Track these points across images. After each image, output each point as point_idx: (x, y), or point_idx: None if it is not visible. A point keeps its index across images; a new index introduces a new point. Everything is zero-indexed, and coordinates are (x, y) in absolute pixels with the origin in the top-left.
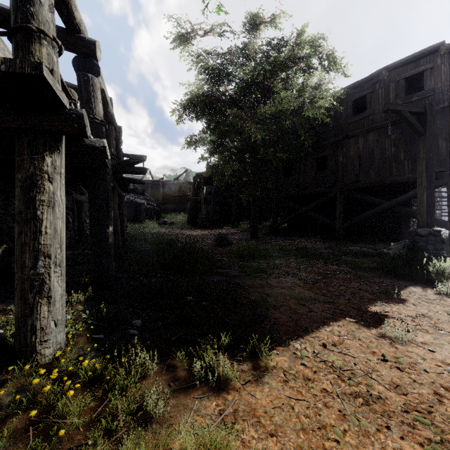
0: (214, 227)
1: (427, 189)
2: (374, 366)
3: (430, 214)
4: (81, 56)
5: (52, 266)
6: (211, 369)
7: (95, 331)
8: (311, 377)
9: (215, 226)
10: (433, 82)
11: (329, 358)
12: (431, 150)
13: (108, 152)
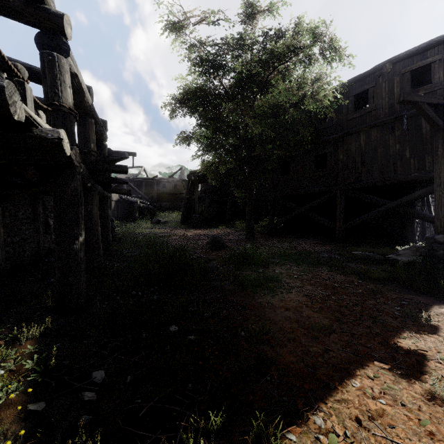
0: (209, 226)
1: None
2: None
3: None
4: (46, 32)
5: None
6: None
7: (35, 394)
8: None
9: (210, 225)
10: (442, 75)
11: None
12: None
13: (67, 145)
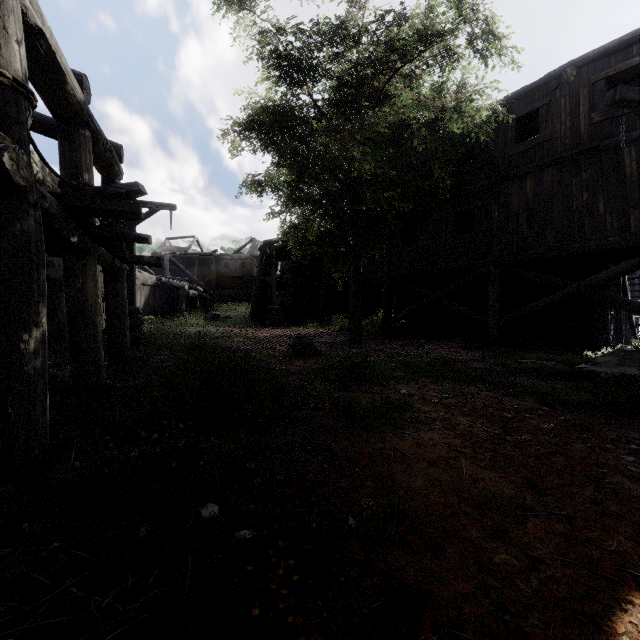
0: (293, 324)
1: None
2: None
3: None
4: None
5: None
6: None
7: None
8: None
9: (294, 323)
10: None
11: None
12: None
13: None
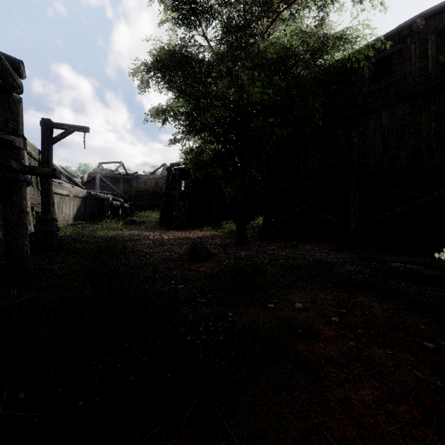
0: (192, 227)
1: None
2: None
3: None
4: None
5: None
6: None
7: None
8: None
9: (193, 226)
10: None
11: None
12: None
13: None
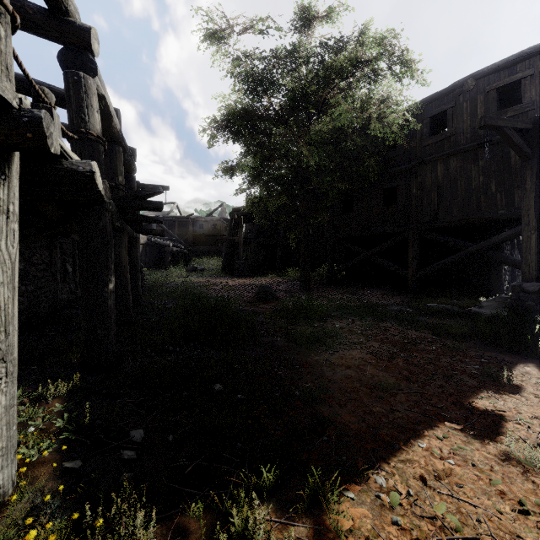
0: (256, 275)
1: (537, 231)
2: (513, 529)
3: None
4: (70, 48)
5: None
6: (245, 537)
7: (70, 453)
8: None
9: (256, 274)
10: (534, 93)
11: (436, 509)
12: None
13: (99, 179)
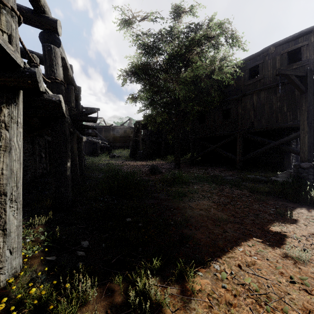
0: (149, 159)
1: (308, 133)
2: (286, 290)
3: (310, 152)
4: (45, 31)
5: (7, 203)
6: (144, 293)
7: (49, 252)
8: (232, 302)
9: (149, 159)
10: (308, 55)
11: (245, 280)
12: (311, 104)
13: (63, 105)
